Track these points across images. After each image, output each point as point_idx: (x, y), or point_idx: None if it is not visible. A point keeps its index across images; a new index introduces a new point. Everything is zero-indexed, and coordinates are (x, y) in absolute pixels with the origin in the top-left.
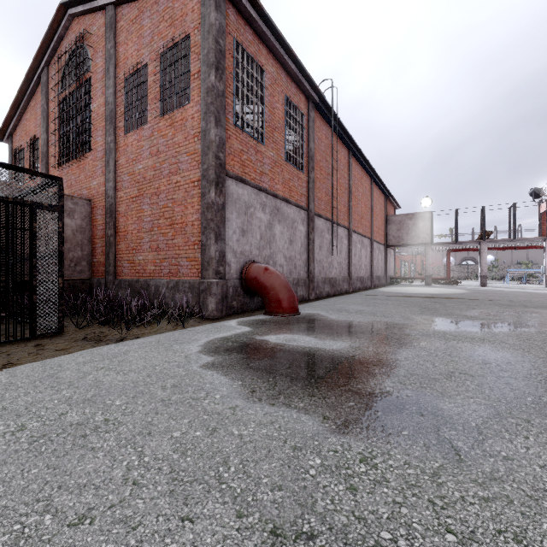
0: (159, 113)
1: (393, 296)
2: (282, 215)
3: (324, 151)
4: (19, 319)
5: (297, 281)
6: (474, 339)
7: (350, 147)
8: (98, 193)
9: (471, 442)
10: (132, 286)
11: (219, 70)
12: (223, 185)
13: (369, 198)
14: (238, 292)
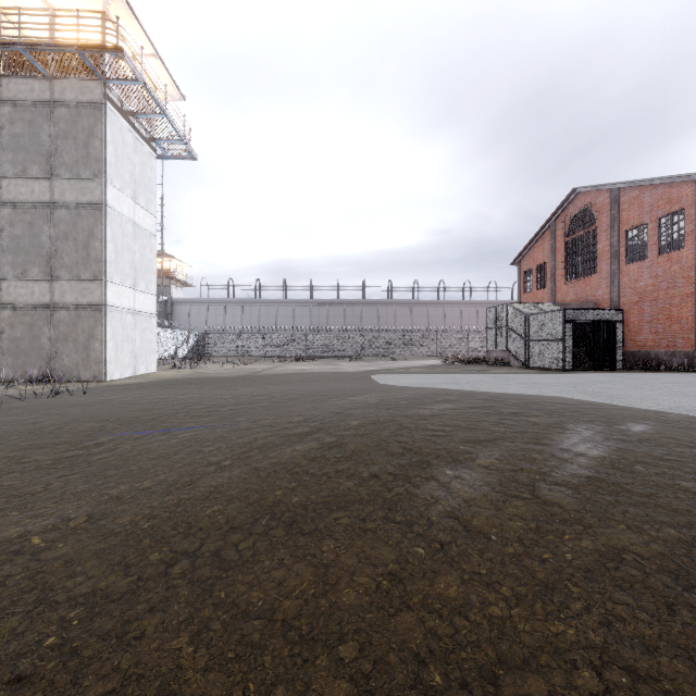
0: (657, 253)
1: None
2: None
3: None
4: (587, 366)
5: None
6: None
7: None
8: (603, 299)
9: None
10: (633, 354)
11: None
12: None
13: None
14: None
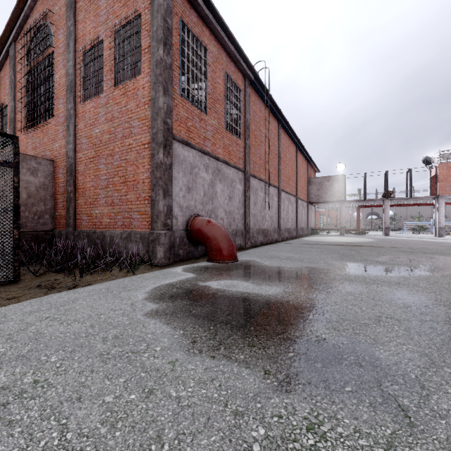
0: (113, 83)
1: (315, 244)
2: (223, 175)
3: (258, 122)
4: None
5: (236, 232)
6: (391, 283)
7: (280, 120)
8: (60, 154)
9: (416, 399)
10: (89, 237)
11: (167, 45)
12: (170, 148)
13: (295, 163)
14: (184, 242)
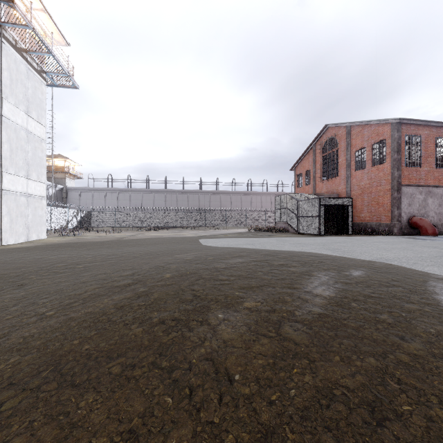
0: (371, 165)
1: None
2: (433, 194)
3: None
4: (333, 232)
5: None
6: None
7: None
8: (342, 192)
9: None
10: (358, 225)
11: (398, 152)
12: (400, 190)
13: None
14: (407, 227)
